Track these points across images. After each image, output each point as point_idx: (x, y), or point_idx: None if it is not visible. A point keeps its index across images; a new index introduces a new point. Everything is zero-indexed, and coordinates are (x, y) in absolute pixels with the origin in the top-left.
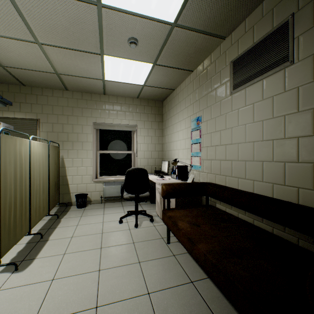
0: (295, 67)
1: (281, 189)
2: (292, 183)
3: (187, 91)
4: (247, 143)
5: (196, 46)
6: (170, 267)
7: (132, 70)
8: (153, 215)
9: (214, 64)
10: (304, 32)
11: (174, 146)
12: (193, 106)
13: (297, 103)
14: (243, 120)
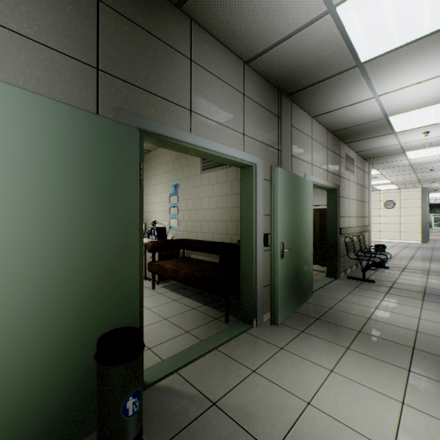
0: (231, 169)
1: (226, 237)
2: (230, 233)
3: (166, 158)
4: (210, 210)
5: None
6: (159, 298)
7: None
8: None
9: None
10: None
11: (151, 208)
12: (171, 174)
13: (232, 189)
14: (208, 193)
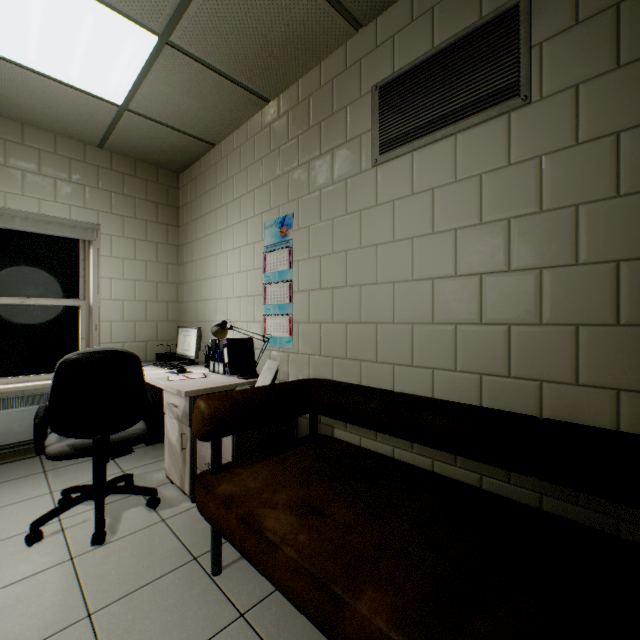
0: (533, 111)
1: (501, 386)
2: (526, 372)
3: (253, 152)
4: (416, 283)
5: (292, 25)
6: None
7: (81, 35)
8: (156, 483)
9: (328, 89)
10: (555, 36)
11: (214, 289)
12: (269, 190)
13: (538, 193)
14: (406, 227)
